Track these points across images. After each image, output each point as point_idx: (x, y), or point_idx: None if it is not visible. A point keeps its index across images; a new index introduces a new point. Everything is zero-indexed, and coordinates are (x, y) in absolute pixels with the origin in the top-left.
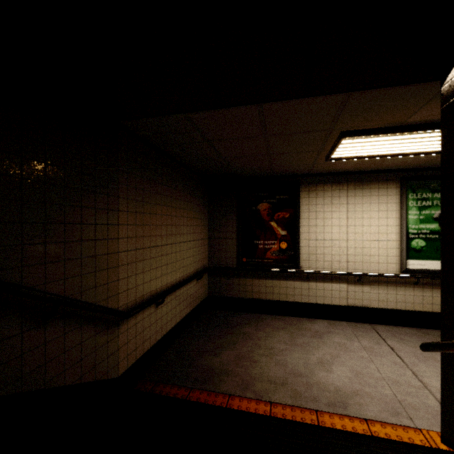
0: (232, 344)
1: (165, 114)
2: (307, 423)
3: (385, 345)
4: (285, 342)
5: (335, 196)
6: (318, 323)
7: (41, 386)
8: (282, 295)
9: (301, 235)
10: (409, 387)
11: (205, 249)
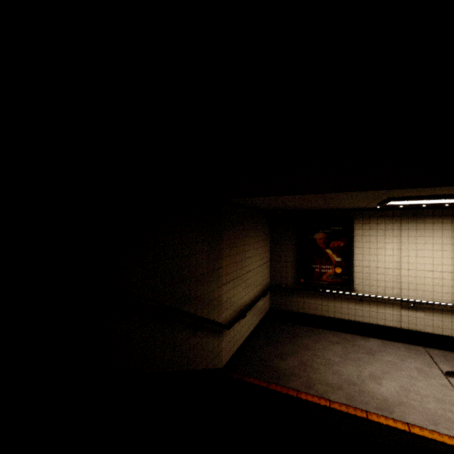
0: (294, 352)
1: (255, 197)
2: (358, 416)
3: (436, 368)
4: (340, 355)
5: (389, 228)
6: (372, 342)
7: (195, 368)
8: (337, 313)
9: (355, 262)
10: (452, 406)
11: (268, 270)
